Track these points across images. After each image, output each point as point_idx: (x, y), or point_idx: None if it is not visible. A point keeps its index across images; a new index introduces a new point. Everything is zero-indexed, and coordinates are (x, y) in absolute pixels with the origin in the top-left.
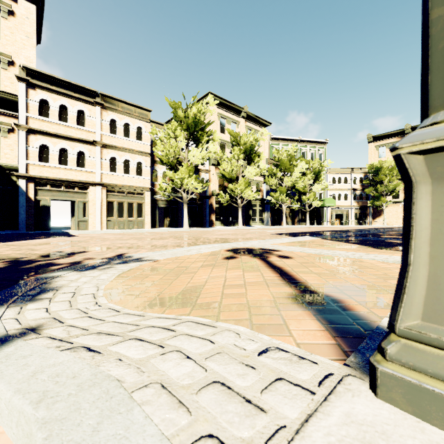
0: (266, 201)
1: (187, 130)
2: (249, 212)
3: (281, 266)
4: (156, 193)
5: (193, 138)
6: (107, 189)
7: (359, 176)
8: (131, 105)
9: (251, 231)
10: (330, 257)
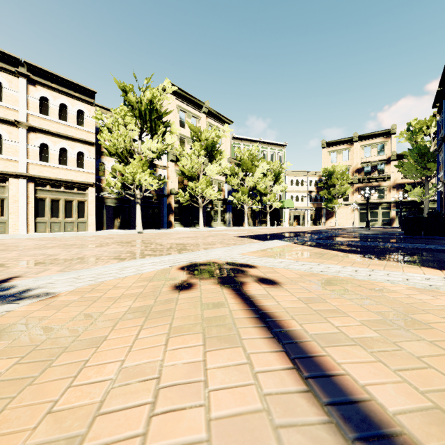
0: (227, 201)
1: (140, 118)
2: (210, 213)
3: (274, 313)
4: (103, 190)
5: (147, 128)
6: (36, 183)
7: (314, 179)
8: (69, 83)
9: (213, 233)
10: (331, 279)
